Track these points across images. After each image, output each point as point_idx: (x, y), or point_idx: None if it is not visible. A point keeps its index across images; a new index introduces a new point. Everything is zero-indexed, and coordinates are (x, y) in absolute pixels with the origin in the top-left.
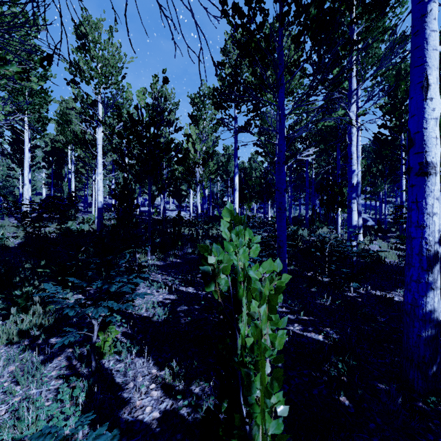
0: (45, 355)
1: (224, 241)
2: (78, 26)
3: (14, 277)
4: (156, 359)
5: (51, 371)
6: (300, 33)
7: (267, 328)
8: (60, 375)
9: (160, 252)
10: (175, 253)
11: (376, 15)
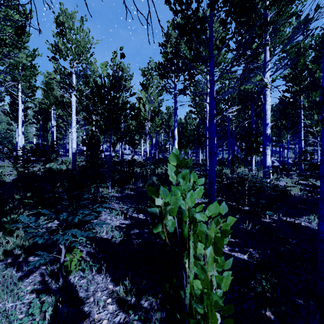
0: (24, 272)
1: (172, 186)
2: (57, 17)
3: (5, 206)
4: (112, 275)
5: (27, 285)
6: (226, 16)
7: (212, 269)
8: (34, 290)
9: (119, 186)
10: (129, 187)
11: (286, 2)
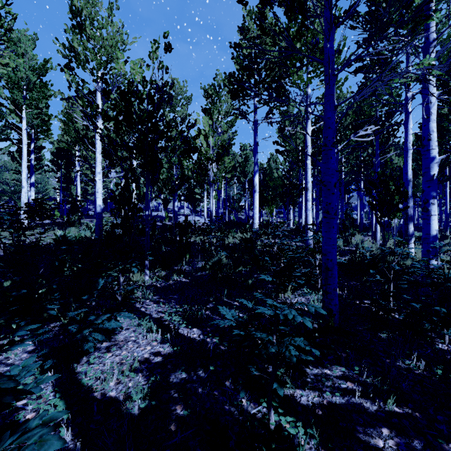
0: None
1: None
2: (72, 1)
3: None
4: None
5: None
6: None
7: None
8: None
9: (163, 268)
10: (180, 270)
11: None
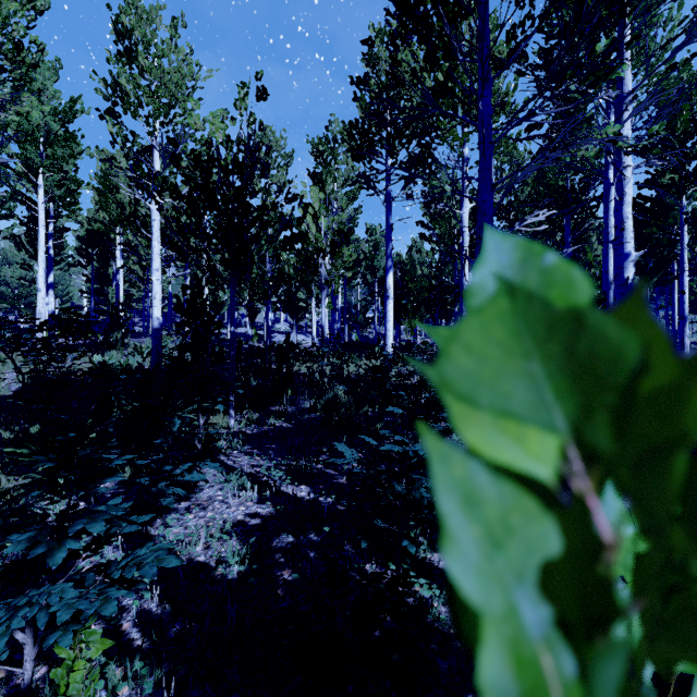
0: None
1: None
2: (117, 17)
3: None
4: None
5: None
6: None
7: None
8: None
9: (254, 408)
10: (280, 411)
11: None
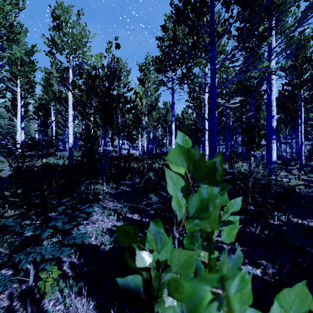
0: None
1: (182, 281)
2: (53, 10)
3: None
4: (96, 299)
5: None
6: None
7: None
8: None
9: (114, 182)
10: (125, 183)
11: None
